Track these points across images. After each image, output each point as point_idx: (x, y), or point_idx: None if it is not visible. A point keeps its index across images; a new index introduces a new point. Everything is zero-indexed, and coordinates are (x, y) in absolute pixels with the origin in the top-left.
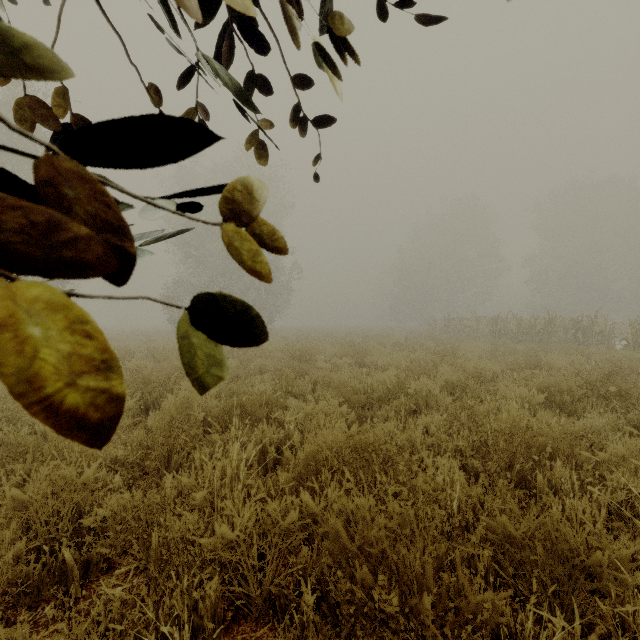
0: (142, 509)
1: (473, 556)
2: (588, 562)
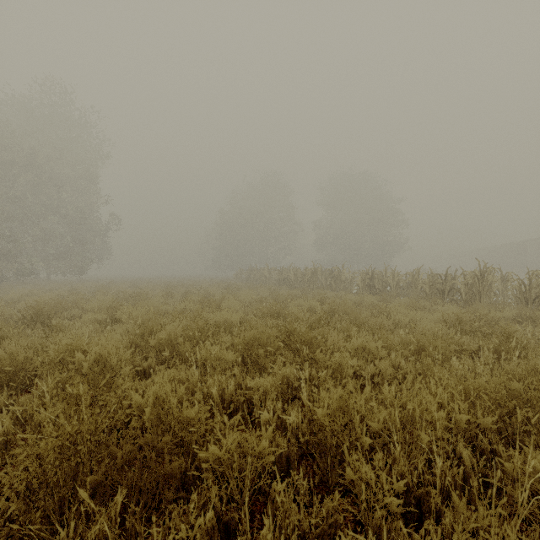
0: None
1: None
2: None
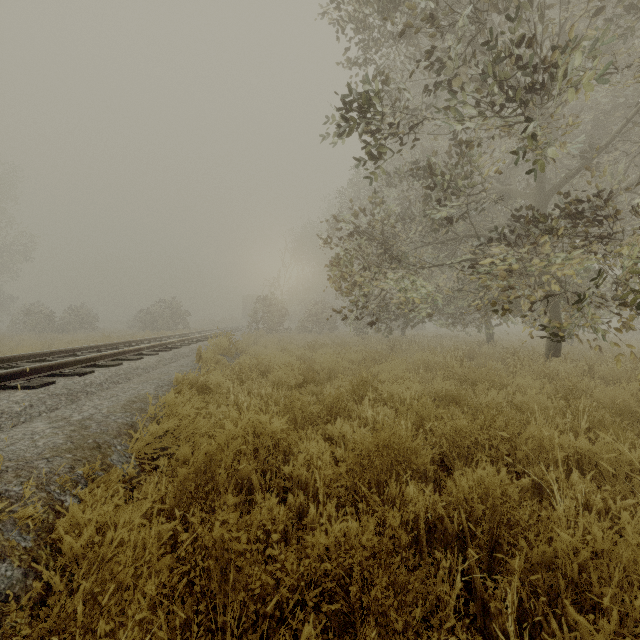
0: None
1: None
2: None
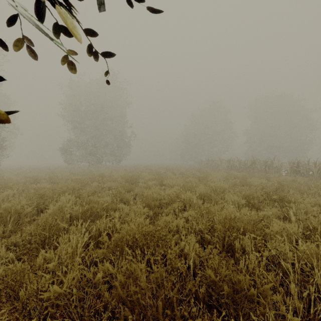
0: (18, 274)
1: (199, 289)
2: (248, 293)
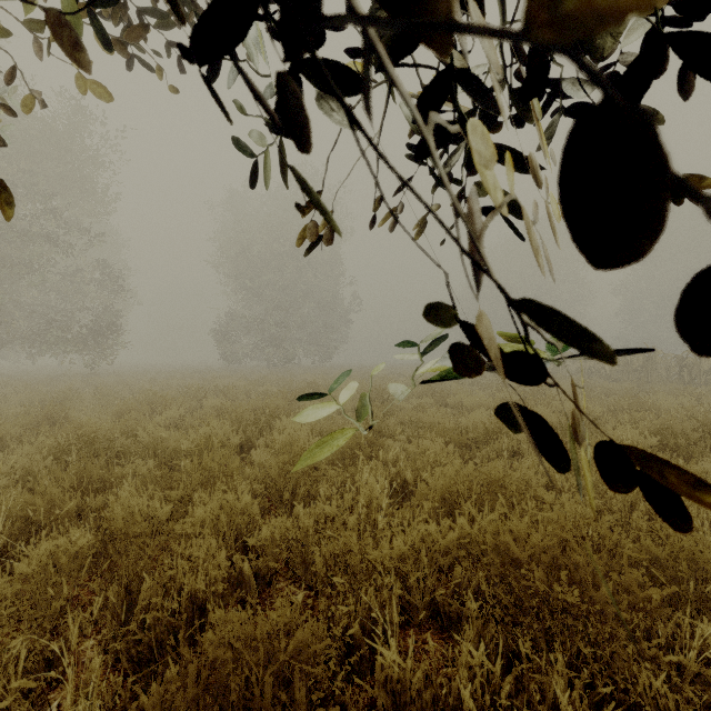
0: (297, 531)
1: None
2: None
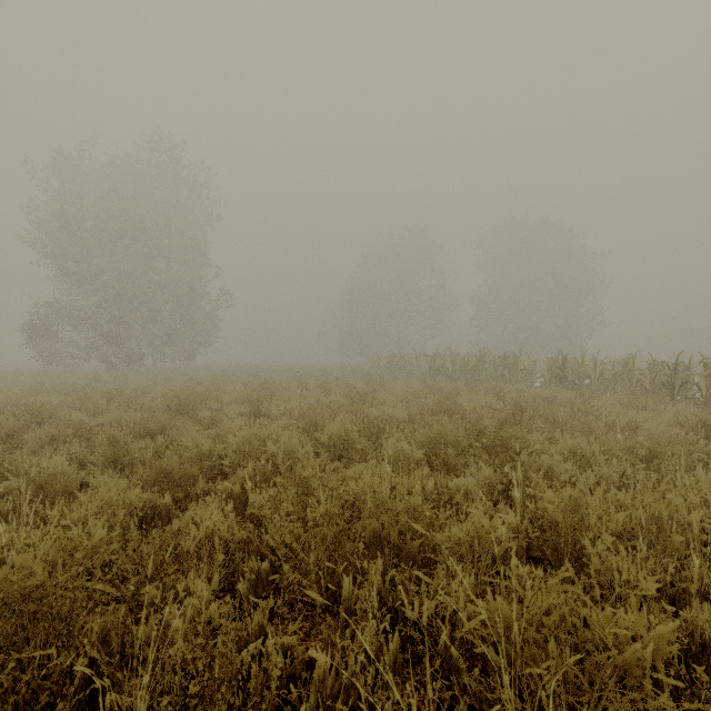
0: None
1: None
2: None
